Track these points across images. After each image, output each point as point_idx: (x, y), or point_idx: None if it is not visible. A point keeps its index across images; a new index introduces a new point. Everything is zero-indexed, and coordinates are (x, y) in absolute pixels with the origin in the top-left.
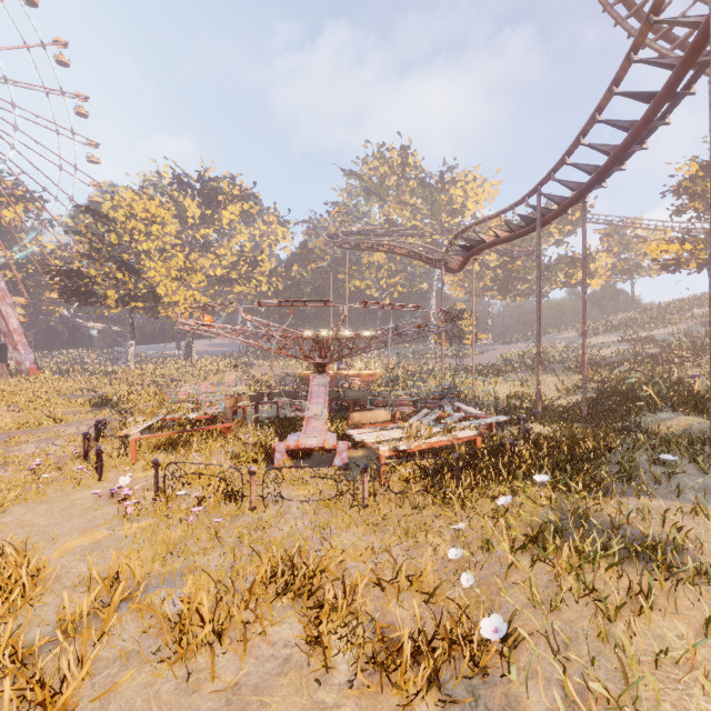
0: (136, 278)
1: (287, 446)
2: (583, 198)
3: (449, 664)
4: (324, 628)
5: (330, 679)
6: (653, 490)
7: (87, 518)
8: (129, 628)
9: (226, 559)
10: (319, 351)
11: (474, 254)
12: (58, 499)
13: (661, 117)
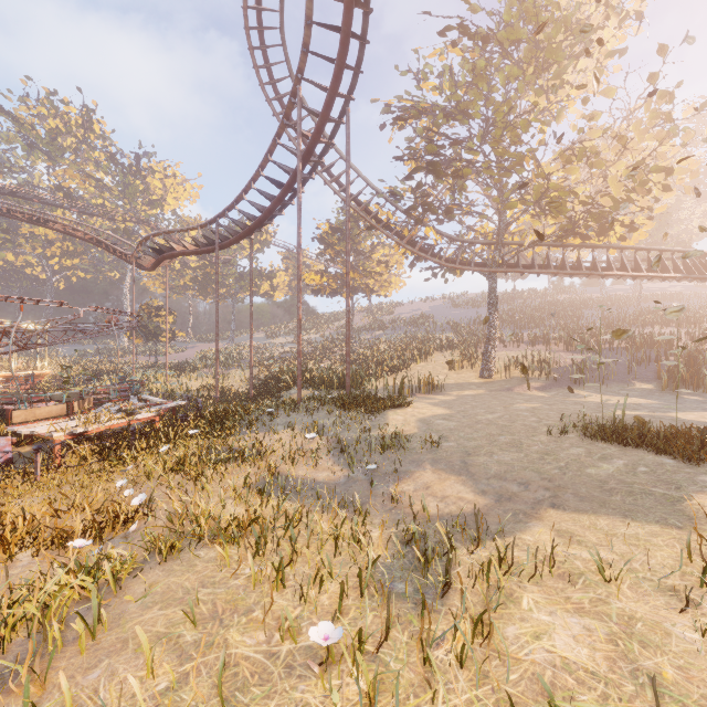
0: None
1: None
2: (251, 235)
3: (112, 535)
4: (9, 535)
5: (14, 567)
6: (258, 427)
7: None
8: None
9: None
10: None
11: (166, 259)
12: None
13: (290, 198)
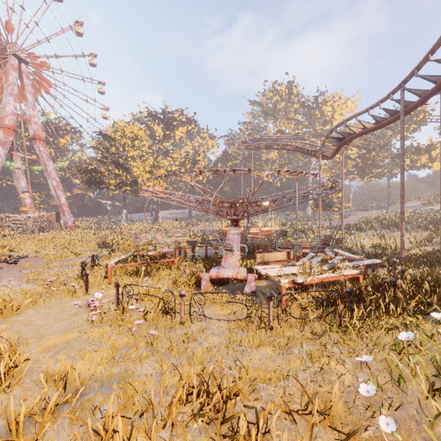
0: (126, 173)
1: (210, 275)
2: None
3: None
4: None
5: None
6: None
7: (68, 321)
8: (63, 433)
9: (154, 369)
10: (234, 211)
11: (345, 143)
12: (56, 305)
13: None
